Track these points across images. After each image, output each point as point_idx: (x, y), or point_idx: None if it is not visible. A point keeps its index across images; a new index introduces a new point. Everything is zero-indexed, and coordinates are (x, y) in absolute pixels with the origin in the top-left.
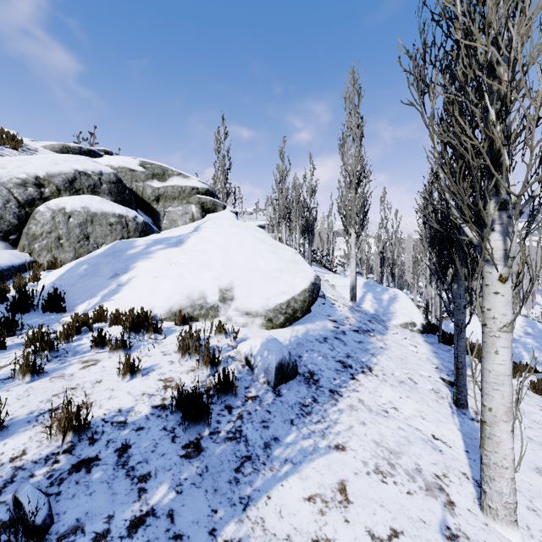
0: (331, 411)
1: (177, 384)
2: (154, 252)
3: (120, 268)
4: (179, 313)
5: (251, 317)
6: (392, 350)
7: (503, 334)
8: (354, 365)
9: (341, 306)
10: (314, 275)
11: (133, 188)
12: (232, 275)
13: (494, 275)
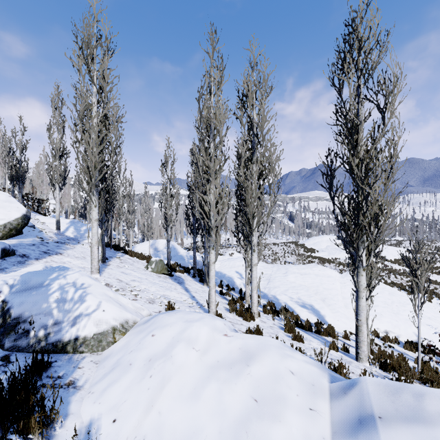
0: (36, 262)
1: None
2: None
3: None
4: None
5: None
6: (78, 249)
7: (95, 222)
8: (52, 252)
9: (48, 232)
10: (26, 210)
11: None
12: None
13: (93, 205)
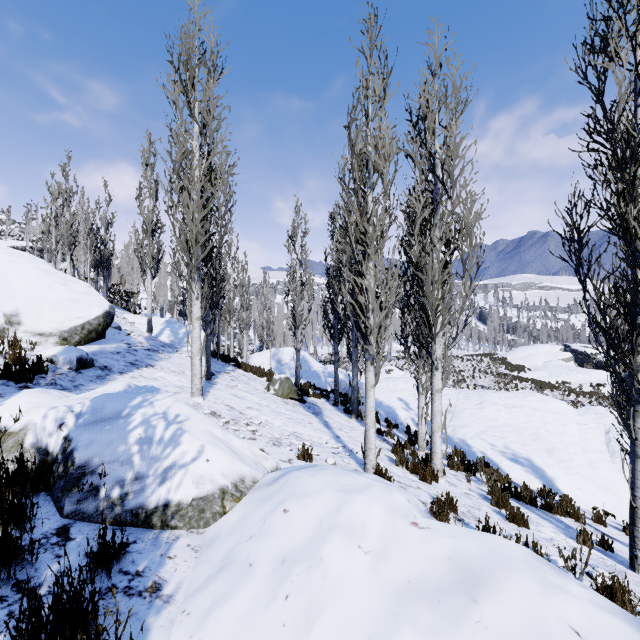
0: (119, 378)
1: None
2: None
3: None
4: None
5: (45, 337)
6: (175, 360)
7: (197, 321)
8: (140, 364)
9: (137, 335)
10: (109, 305)
11: None
12: (17, 302)
13: (195, 297)
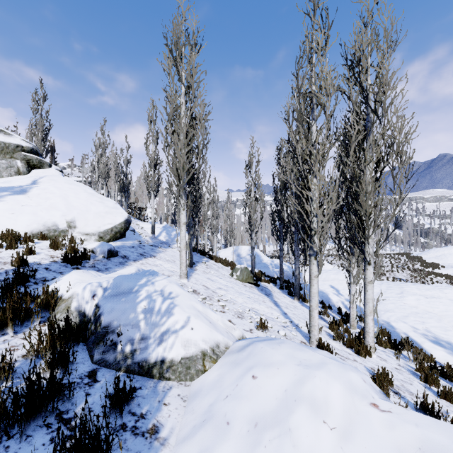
0: (133, 264)
1: (58, 257)
2: (3, 197)
3: None
4: (40, 233)
5: (90, 236)
6: (169, 253)
7: (183, 225)
8: (147, 255)
9: (145, 236)
10: (127, 215)
11: None
12: (74, 214)
13: (182, 208)
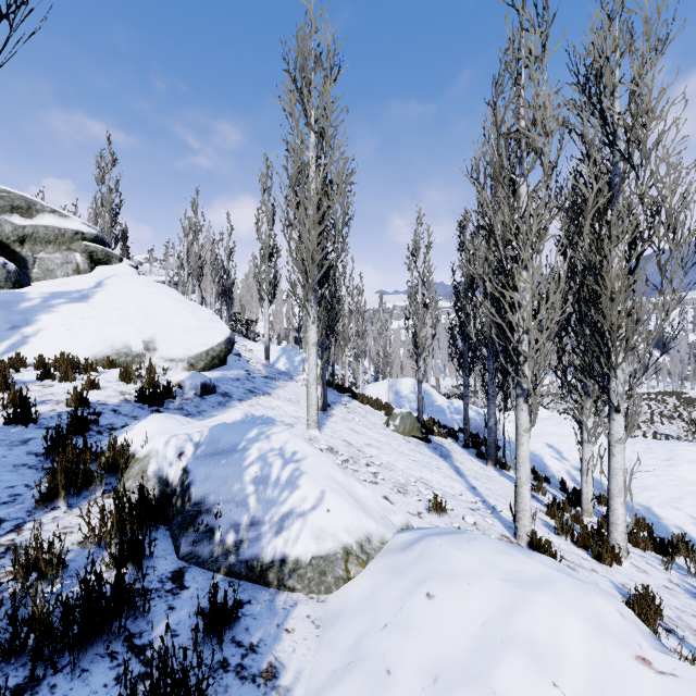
0: (238, 405)
1: (130, 393)
2: (57, 306)
3: (18, 320)
4: (107, 359)
5: (176, 362)
6: (291, 388)
7: (313, 347)
8: (258, 392)
9: (256, 363)
10: (230, 332)
11: None
12: (154, 330)
13: (311, 321)
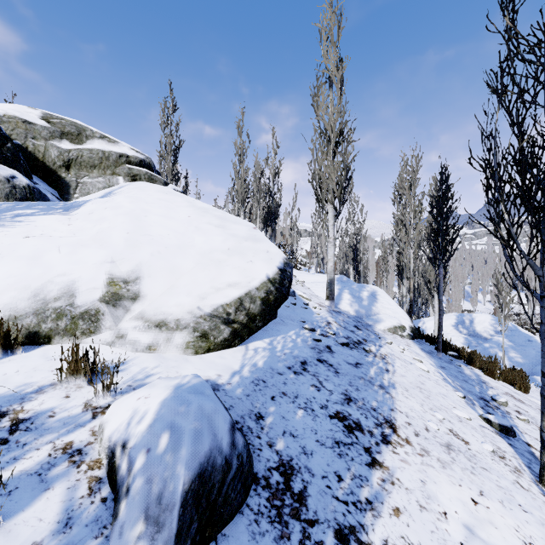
0: None
1: None
2: (7, 219)
3: None
4: None
5: (166, 330)
6: (401, 373)
7: None
8: (364, 421)
9: (317, 306)
10: (283, 258)
11: (28, 147)
12: (140, 256)
13: None
